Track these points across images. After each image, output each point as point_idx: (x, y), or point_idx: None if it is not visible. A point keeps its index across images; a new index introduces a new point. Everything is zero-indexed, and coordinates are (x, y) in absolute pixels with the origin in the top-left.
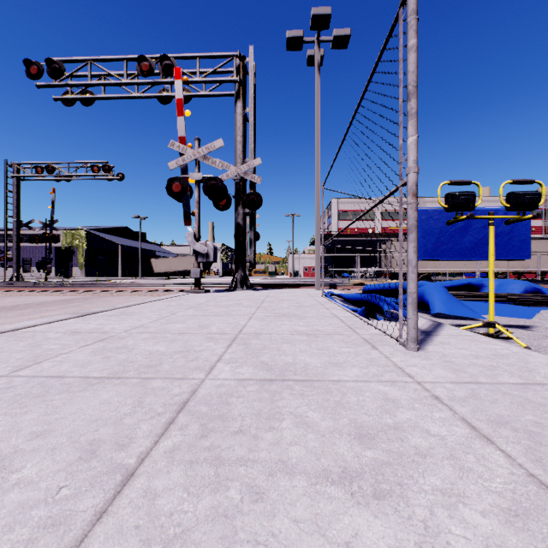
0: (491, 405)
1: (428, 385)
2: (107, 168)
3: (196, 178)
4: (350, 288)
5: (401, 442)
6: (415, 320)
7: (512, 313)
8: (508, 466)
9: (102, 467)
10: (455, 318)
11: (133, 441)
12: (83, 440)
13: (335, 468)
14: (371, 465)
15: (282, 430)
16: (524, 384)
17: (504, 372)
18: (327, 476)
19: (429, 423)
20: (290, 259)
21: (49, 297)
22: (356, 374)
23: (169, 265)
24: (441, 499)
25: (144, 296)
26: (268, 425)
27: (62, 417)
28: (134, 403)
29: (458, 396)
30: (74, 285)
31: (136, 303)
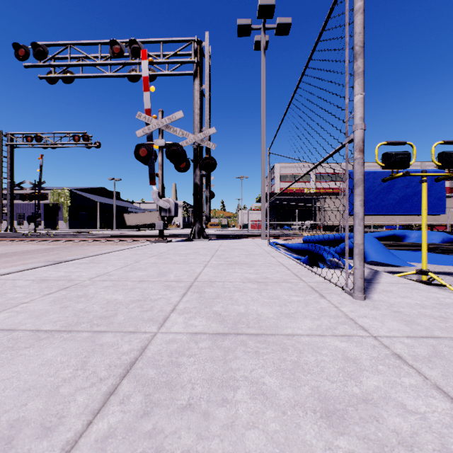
0: None
1: (385, 341)
2: (86, 137)
3: (160, 144)
4: (291, 239)
5: (376, 423)
6: (362, 270)
7: (436, 261)
8: None
9: None
10: (386, 266)
11: (62, 422)
12: (4, 420)
13: None
14: None
15: (237, 404)
16: None
17: None
18: None
19: (401, 393)
20: (240, 214)
21: (34, 246)
22: (309, 327)
23: (139, 219)
24: None
25: (116, 245)
26: (221, 397)
27: None
28: (77, 365)
29: (421, 354)
30: (57, 236)
31: (106, 252)
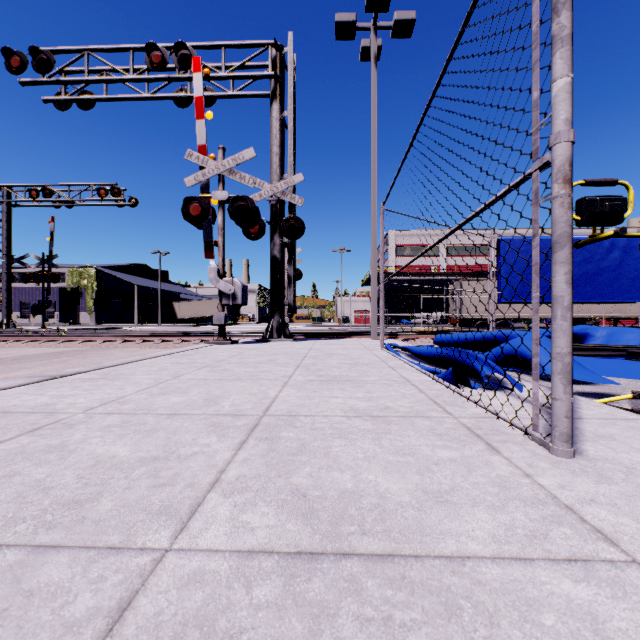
0: None
1: None
2: (116, 191)
3: (220, 198)
4: (415, 338)
5: None
6: (569, 403)
7: None
8: None
9: None
10: None
11: None
12: None
13: None
14: None
15: None
16: None
17: None
18: None
19: None
20: (339, 302)
21: (35, 349)
22: (491, 532)
23: (195, 309)
24: None
25: (156, 348)
26: None
27: None
28: None
29: None
30: (72, 334)
31: (133, 360)
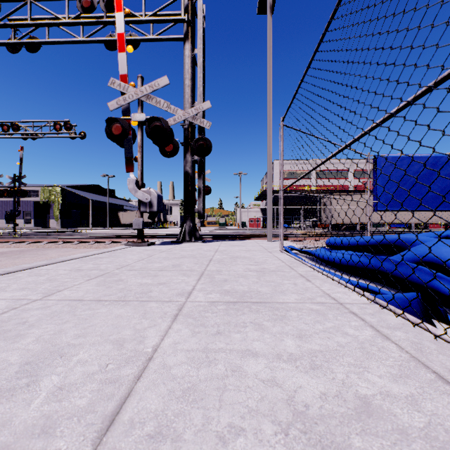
0: None
1: None
2: (68, 126)
3: (138, 119)
4: (302, 240)
5: None
6: None
7: None
8: None
9: None
10: None
11: None
12: None
13: None
14: None
15: None
16: None
17: None
18: None
19: None
20: (238, 212)
21: None
22: None
23: (134, 217)
24: None
25: (88, 248)
26: None
27: None
28: None
29: None
30: (28, 236)
31: (33, 265)
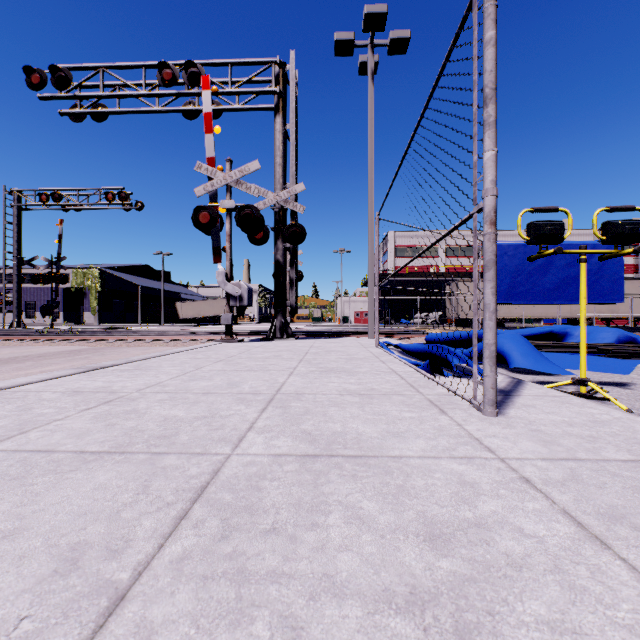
0: (599, 491)
1: (514, 463)
2: (123, 195)
3: (227, 207)
4: (410, 337)
5: (486, 546)
6: (494, 378)
7: (605, 368)
8: (635, 583)
9: (83, 586)
10: (536, 374)
11: (129, 545)
12: (63, 543)
13: (400, 588)
14: (448, 582)
15: (329, 528)
16: (636, 461)
17: (608, 444)
18: (390, 600)
19: (521, 517)
20: (339, 302)
21: (53, 348)
22: (422, 448)
23: (197, 309)
24: (550, 638)
25: (166, 347)
26: (310, 521)
27: (41, 509)
28: (137, 489)
29: (554, 478)
30: (84, 333)
31: (155, 355)
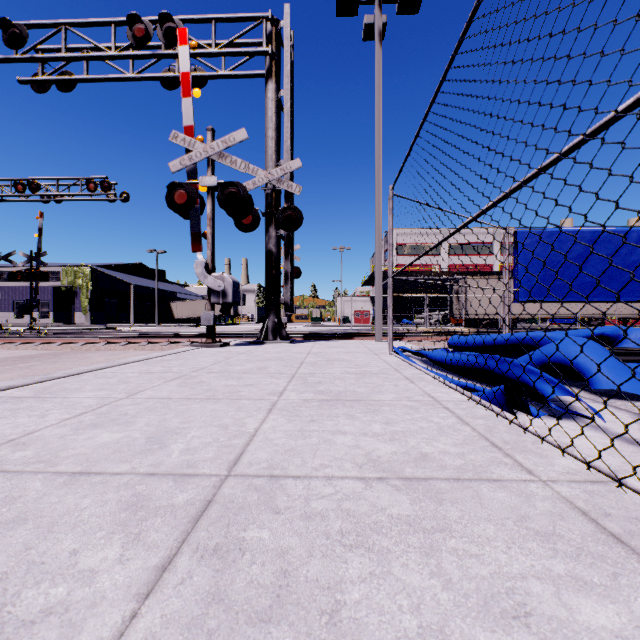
0: None
1: None
2: (106, 185)
3: (208, 184)
4: (422, 340)
5: None
6: None
7: None
8: None
9: None
10: (636, 399)
11: None
12: None
13: None
14: None
15: None
16: None
17: None
18: None
19: None
20: (339, 302)
21: (8, 352)
22: None
23: (192, 309)
24: None
25: (140, 351)
26: None
27: None
28: None
29: None
30: (55, 335)
31: (94, 368)
